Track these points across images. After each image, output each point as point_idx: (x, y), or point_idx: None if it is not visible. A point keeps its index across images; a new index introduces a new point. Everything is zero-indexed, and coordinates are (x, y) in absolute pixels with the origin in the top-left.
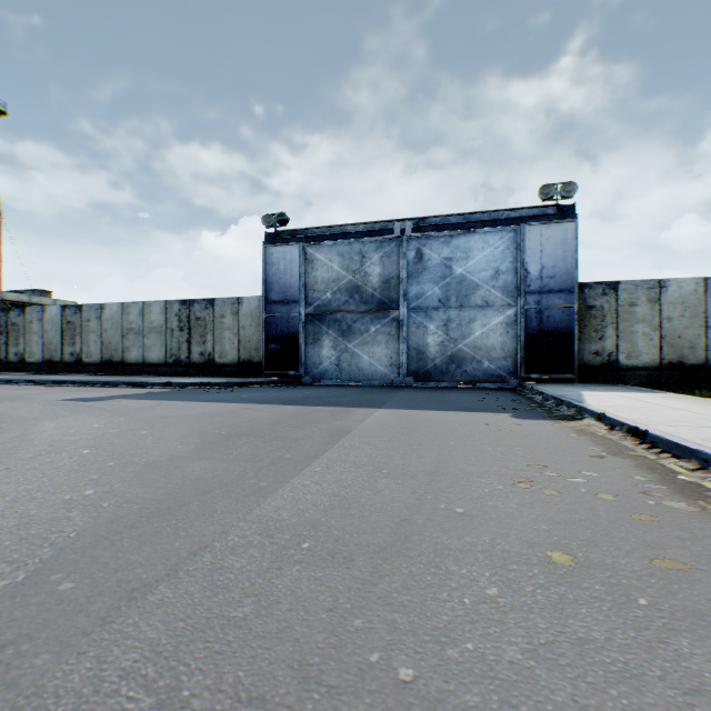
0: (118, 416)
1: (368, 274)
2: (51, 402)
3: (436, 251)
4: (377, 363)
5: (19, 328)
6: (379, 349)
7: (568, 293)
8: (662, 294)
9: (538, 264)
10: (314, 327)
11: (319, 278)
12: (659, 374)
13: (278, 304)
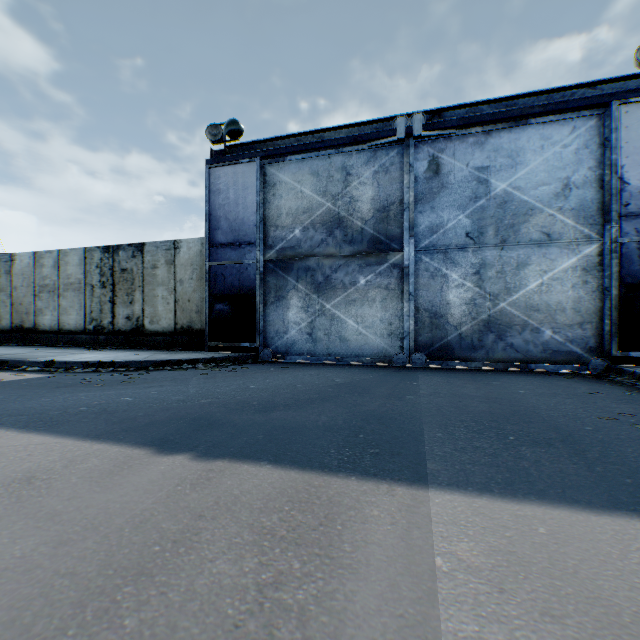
0: None
1: (355, 200)
2: None
3: (461, 158)
4: (368, 332)
5: None
6: (371, 310)
7: None
8: None
9: None
10: (277, 279)
11: (283, 208)
12: None
13: (226, 248)
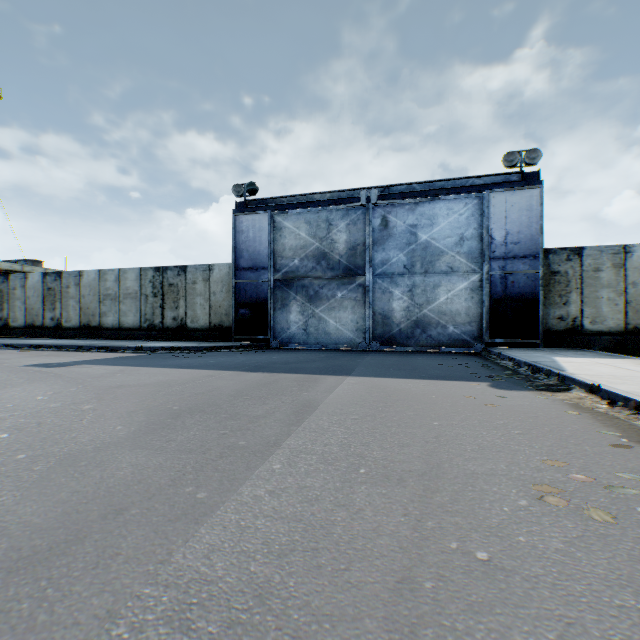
0: (71, 385)
1: (334, 241)
2: (13, 368)
3: (401, 218)
4: (343, 328)
5: (3, 294)
6: (345, 314)
7: (532, 259)
8: (627, 260)
9: (502, 231)
10: (283, 292)
11: (287, 245)
12: (624, 339)
13: (247, 271)
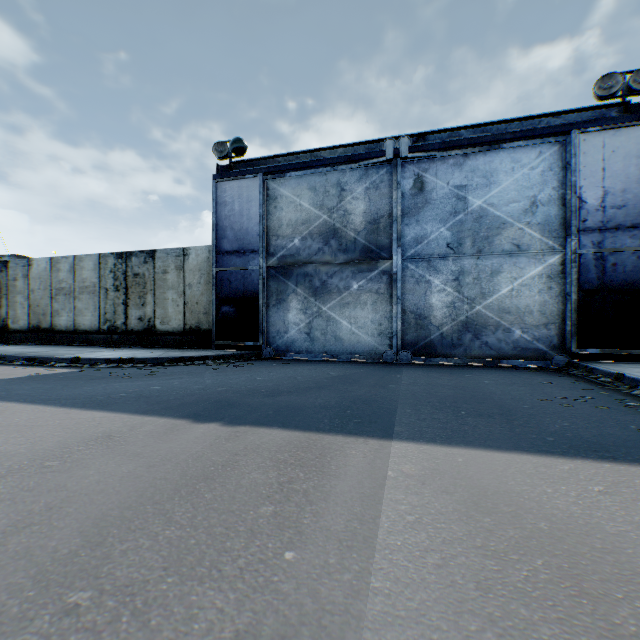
0: None
1: (348, 213)
2: None
3: (442, 177)
4: (360, 332)
5: None
6: (363, 312)
7: None
8: None
9: (598, 189)
10: (278, 283)
11: (284, 220)
12: None
13: (232, 255)
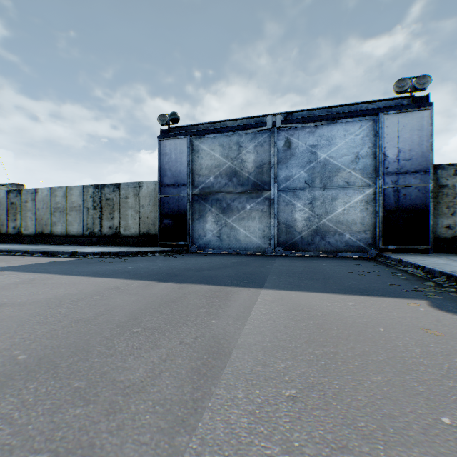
0: None
1: (244, 161)
2: None
3: (302, 140)
4: (251, 235)
5: None
6: (253, 223)
7: (423, 174)
8: None
9: (395, 149)
10: (200, 205)
11: (203, 165)
12: None
13: (170, 187)
